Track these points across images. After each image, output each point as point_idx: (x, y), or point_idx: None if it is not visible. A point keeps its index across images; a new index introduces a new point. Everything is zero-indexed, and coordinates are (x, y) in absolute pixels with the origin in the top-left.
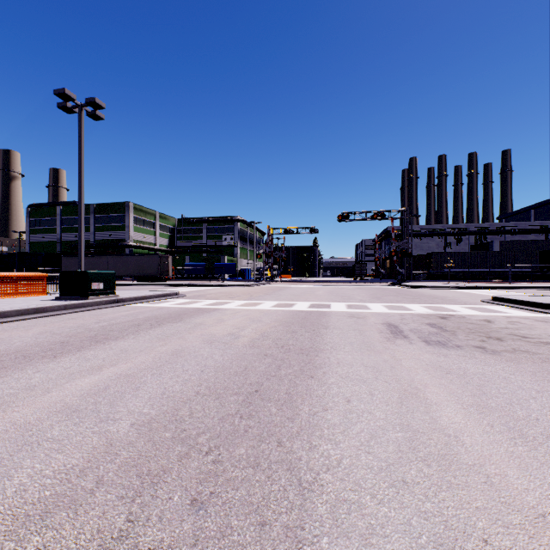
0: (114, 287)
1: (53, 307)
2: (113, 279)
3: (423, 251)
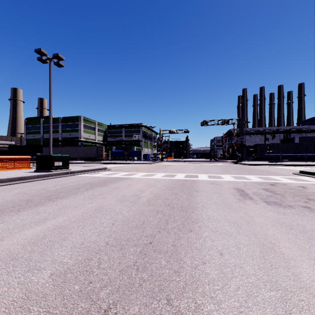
0: (68, 164)
1: (30, 176)
2: (67, 160)
3: (251, 143)
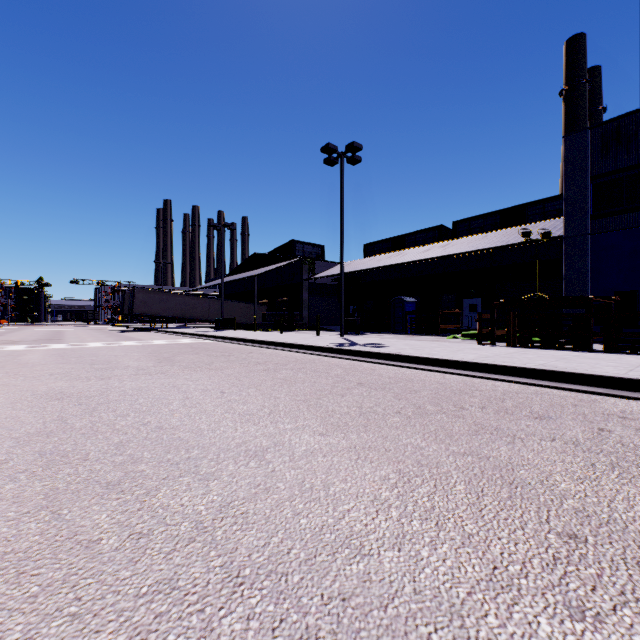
0: None
1: None
2: None
3: None
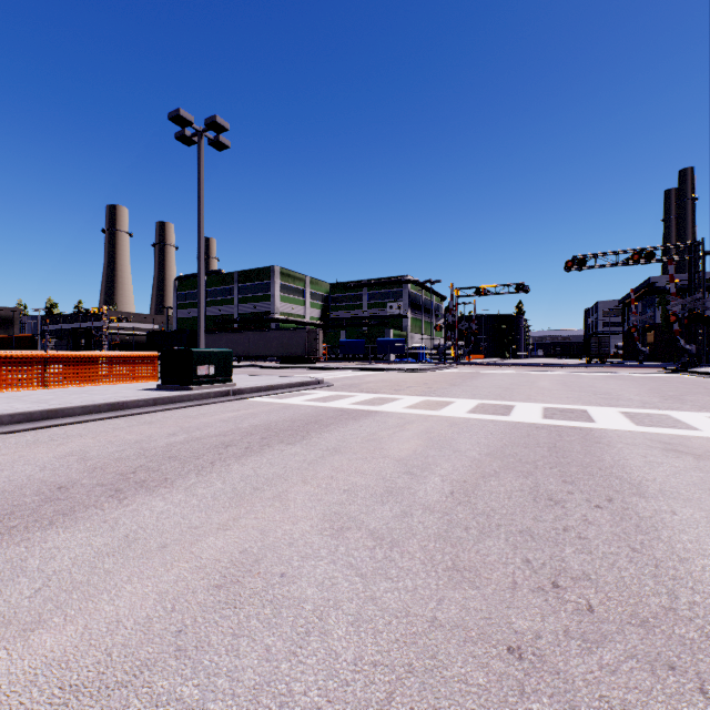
0: (230, 372)
1: (137, 401)
2: (228, 361)
3: None
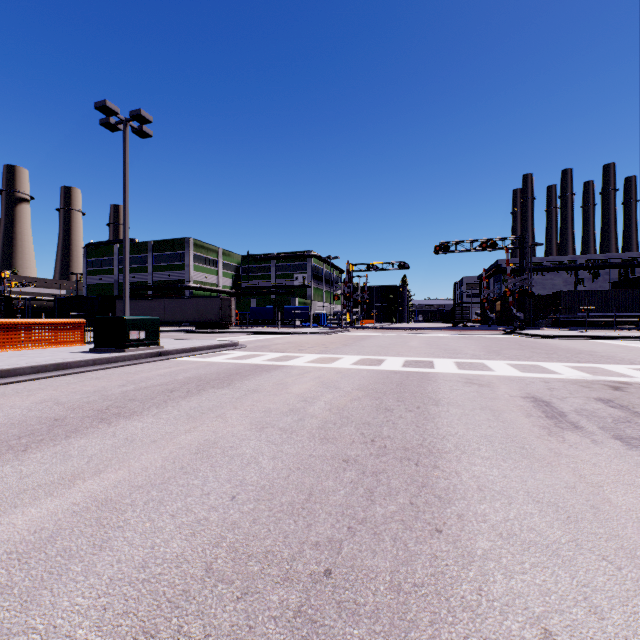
0: (158, 336)
1: (79, 362)
2: (156, 327)
3: (545, 290)
